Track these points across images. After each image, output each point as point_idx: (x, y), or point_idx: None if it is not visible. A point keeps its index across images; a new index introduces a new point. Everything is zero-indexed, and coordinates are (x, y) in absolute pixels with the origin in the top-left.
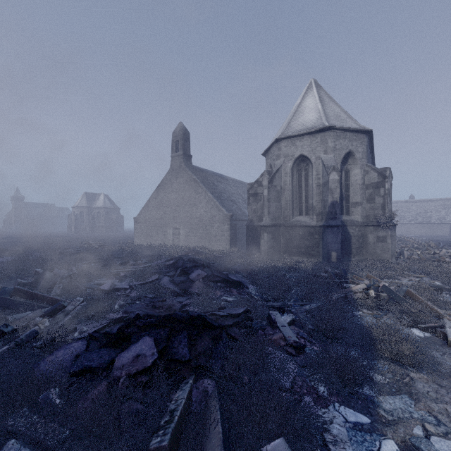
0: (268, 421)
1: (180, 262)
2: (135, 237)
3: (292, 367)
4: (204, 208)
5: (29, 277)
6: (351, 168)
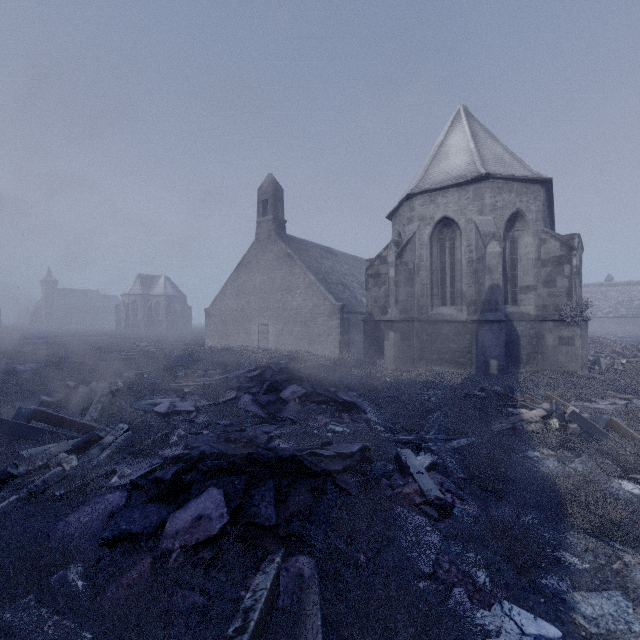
0: (398, 636)
1: (268, 373)
2: (207, 337)
3: (434, 539)
4: (303, 296)
5: (58, 394)
6: (520, 236)
